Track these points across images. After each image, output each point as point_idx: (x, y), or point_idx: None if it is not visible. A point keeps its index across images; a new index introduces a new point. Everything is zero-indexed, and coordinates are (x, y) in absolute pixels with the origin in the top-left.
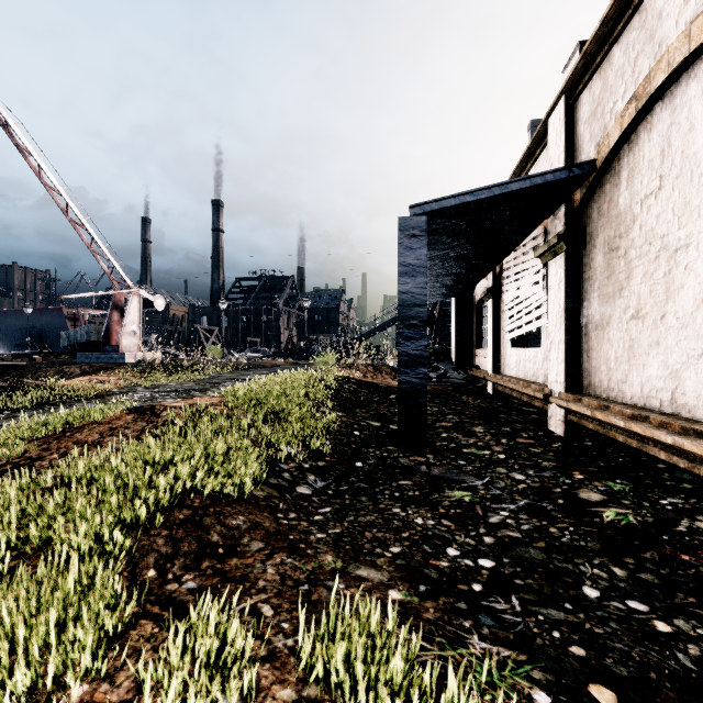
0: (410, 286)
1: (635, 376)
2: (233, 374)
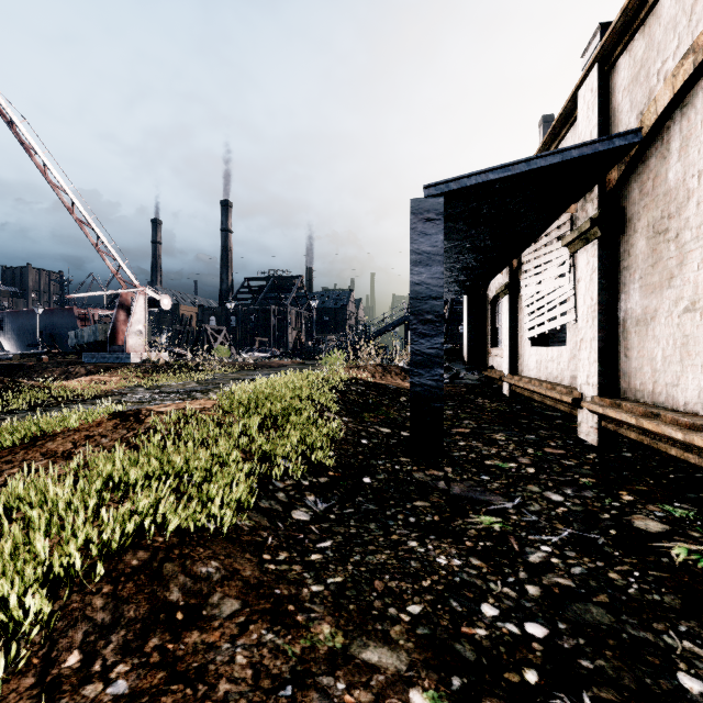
0: (424, 276)
1: (690, 378)
2: (238, 374)
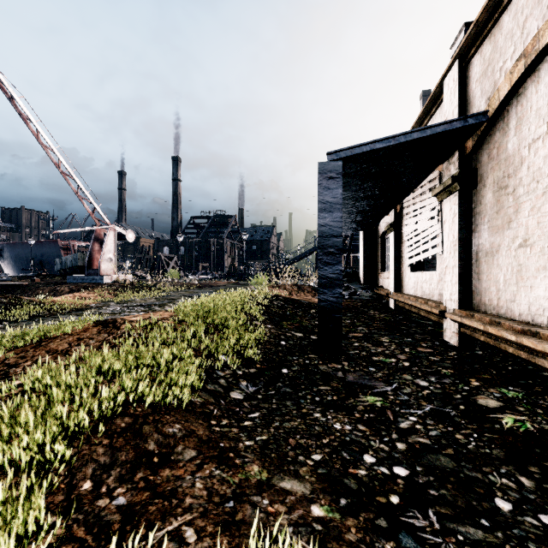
0: (328, 220)
1: (523, 296)
2: (186, 291)
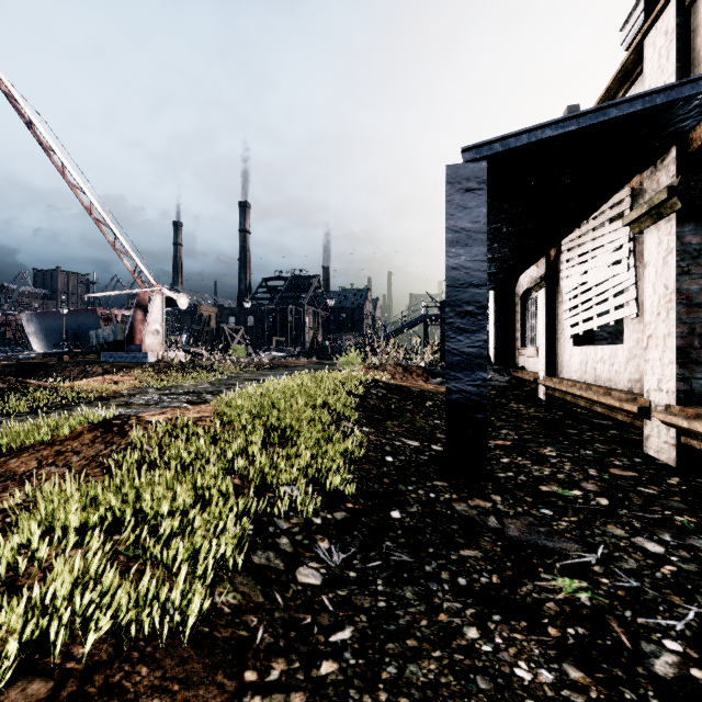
0: (463, 258)
1: None
2: (253, 374)
